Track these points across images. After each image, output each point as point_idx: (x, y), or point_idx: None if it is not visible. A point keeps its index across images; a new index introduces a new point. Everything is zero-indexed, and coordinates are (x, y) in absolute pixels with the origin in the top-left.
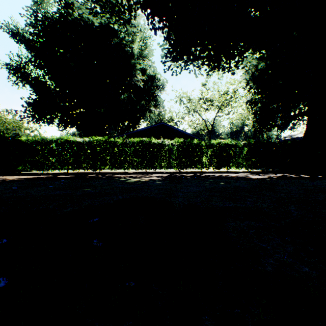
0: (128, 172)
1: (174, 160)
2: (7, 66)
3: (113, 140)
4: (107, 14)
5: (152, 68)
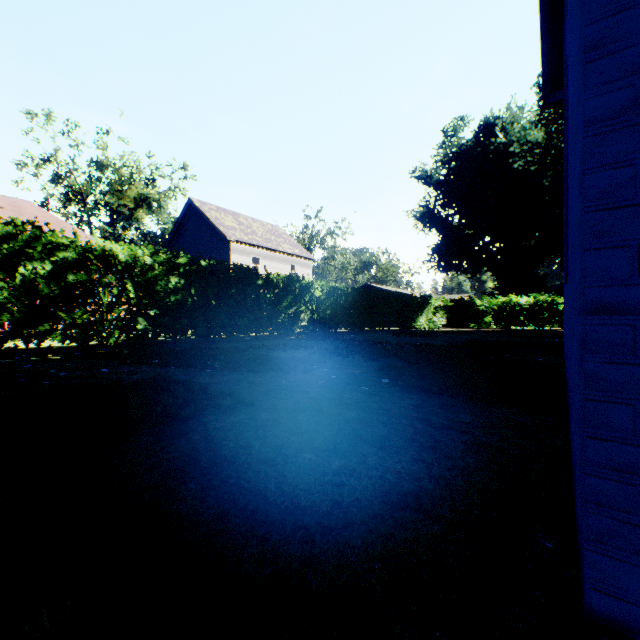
0: None
1: None
2: (414, 215)
3: (557, 299)
4: (549, 171)
5: None
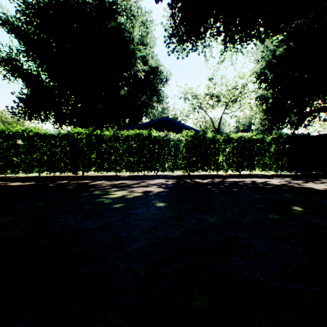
0: (119, 176)
1: (181, 160)
2: None
3: (99, 133)
4: None
5: (154, 59)
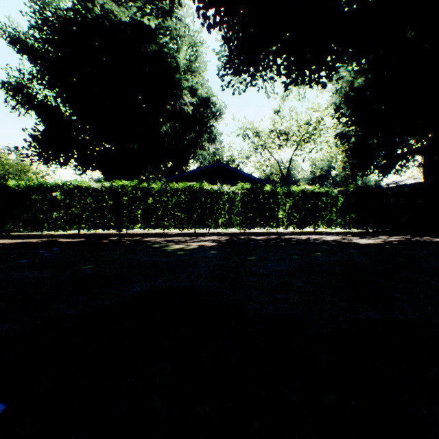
0: (168, 234)
1: (236, 216)
2: (4, 86)
3: (147, 186)
4: (139, 1)
5: (205, 87)
